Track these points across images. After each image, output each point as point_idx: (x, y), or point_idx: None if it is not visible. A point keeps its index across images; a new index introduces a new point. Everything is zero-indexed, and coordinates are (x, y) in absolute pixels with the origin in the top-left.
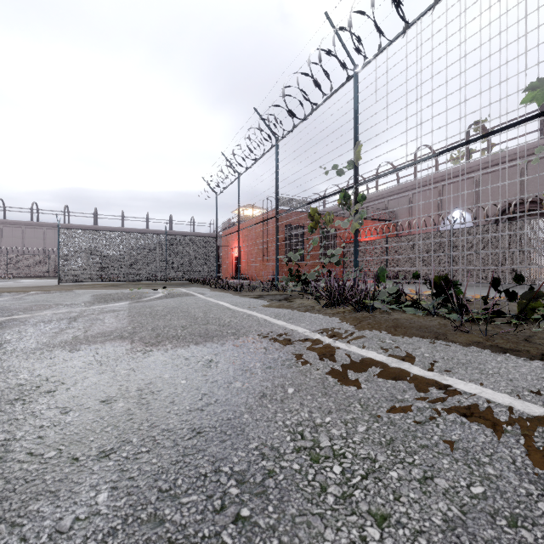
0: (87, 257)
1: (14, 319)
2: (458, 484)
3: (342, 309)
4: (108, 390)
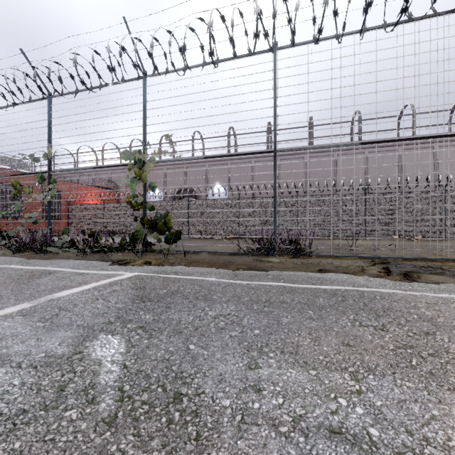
0: None
1: None
2: None
3: (28, 253)
4: None
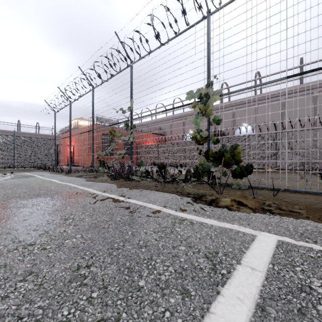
0: None
1: None
2: (103, 218)
3: (120, 180)
4: None
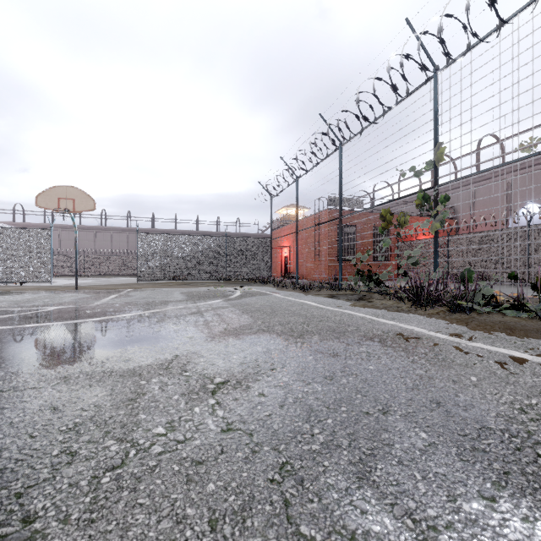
0: (160, 259)
1: (154, 312)
2: None
3: (434, 310)
4: (317, 370)
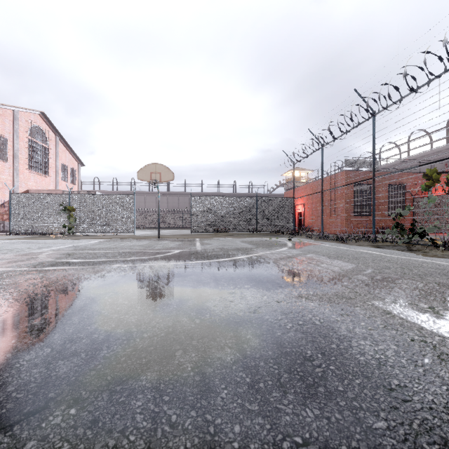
0: (206, 215)
1: (257, 256)
2: None
3: None
4: None
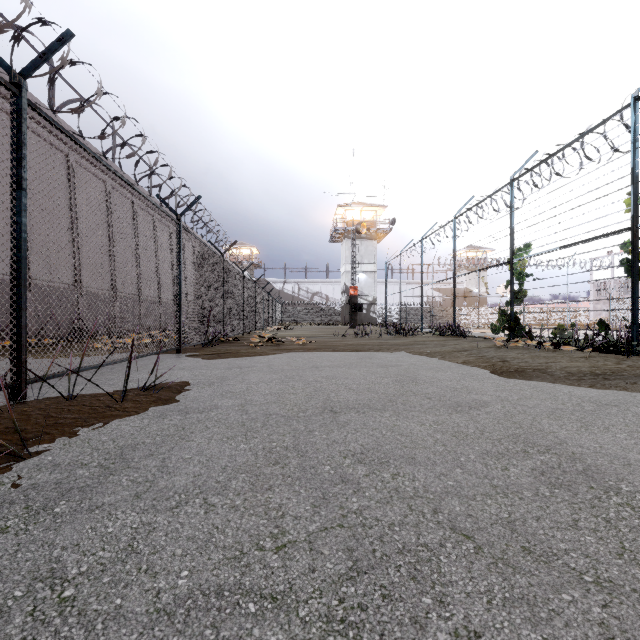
0: None
1: None
2: None
3: None
4: None
